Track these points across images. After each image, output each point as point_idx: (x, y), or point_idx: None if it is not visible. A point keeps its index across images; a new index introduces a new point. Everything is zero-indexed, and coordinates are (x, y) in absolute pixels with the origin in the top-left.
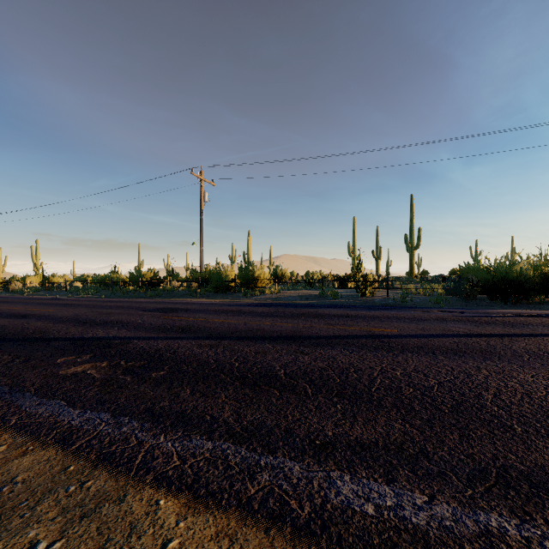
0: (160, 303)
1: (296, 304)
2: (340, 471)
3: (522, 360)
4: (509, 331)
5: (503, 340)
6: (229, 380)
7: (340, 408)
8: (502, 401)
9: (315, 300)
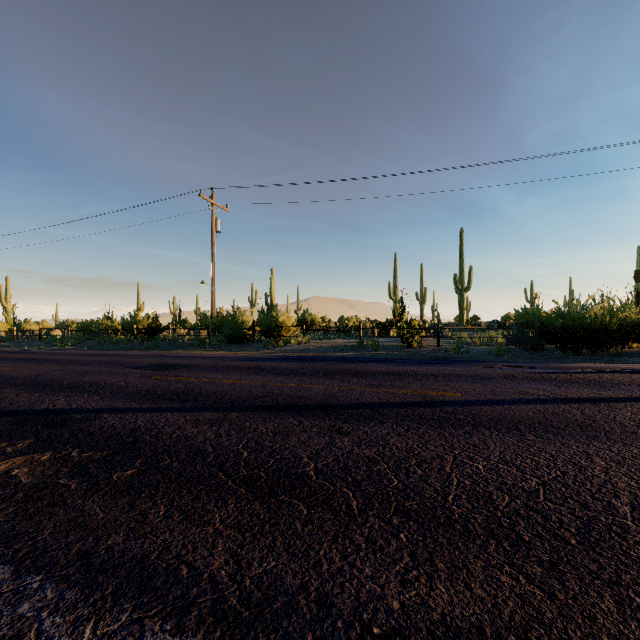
0: (157, 357)
1: (329, 357)
2: None
3: (639, 439)
4: (600, 394)
5: (600, 408)
6: (231, 484)
7: (406, 541)
8: None
9: (352, 352)
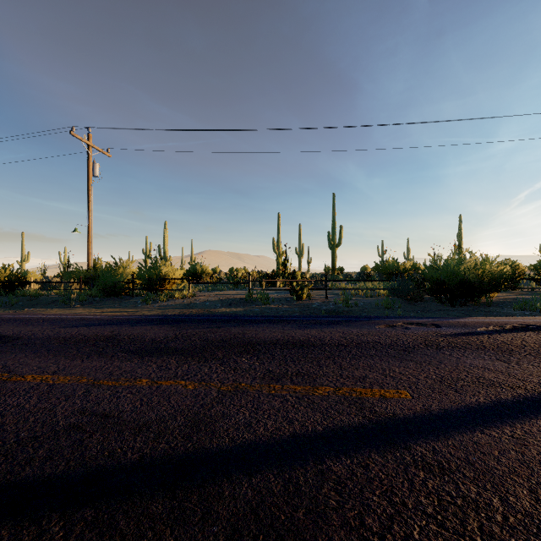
0: None
1: (214, 315)
2: None
3: None
4: None
5: None
6: None
7: None
8: None
9: (240, 307)
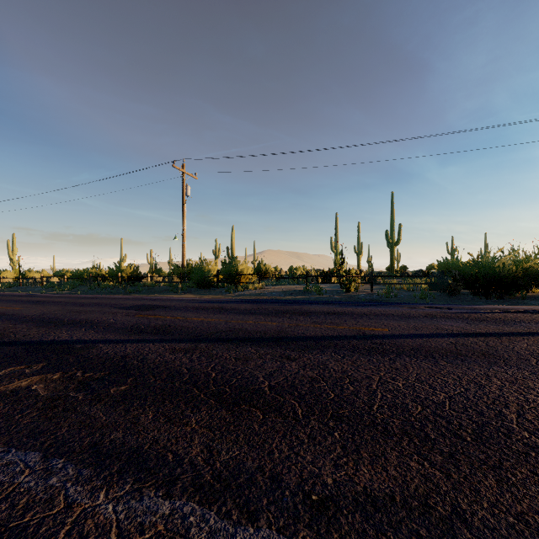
0: (139, 299)
1: (280, 300)
2: None
3: (531, 365)
4: (503, 329)
5: (502, 341)
6: (203, 397)
7: (339, 438)
8: (529, 422)
9: (299, 296)
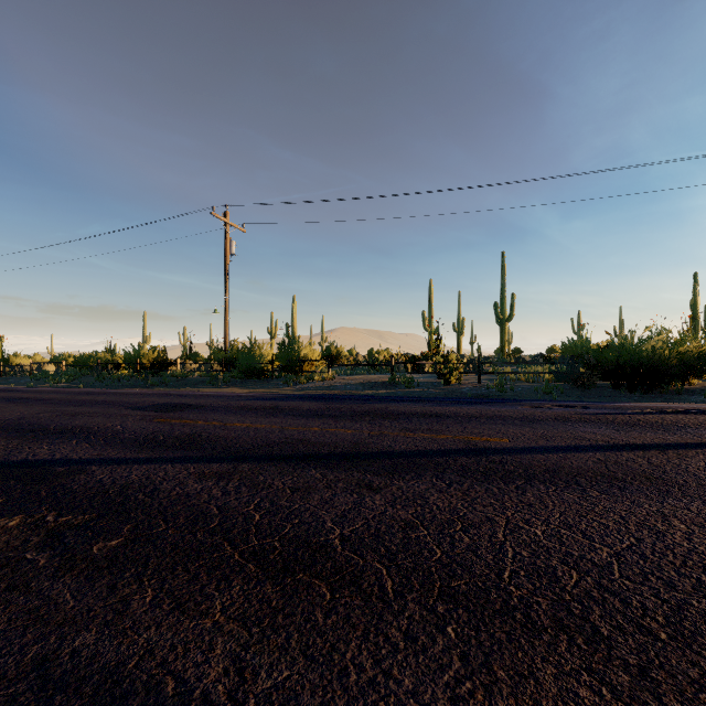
0: (162, 395)
1: (357, 395)
2: None
3: None
4: (666, 439)
5: (668, 456)
6: (237, 559)
7: (455, 638)
8: None
9: (382, 390)
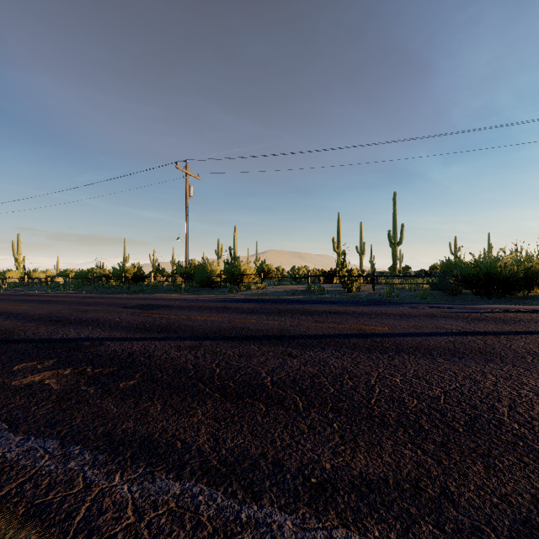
0: (143, 299)
1: (282, 299)
2: (346, 528)
3: (526, 362)
4: (502, 328)
5: (499, 339)
6: (208, 391)
7: (338, 428)
8: (520, 415)
9: (301, 296)
